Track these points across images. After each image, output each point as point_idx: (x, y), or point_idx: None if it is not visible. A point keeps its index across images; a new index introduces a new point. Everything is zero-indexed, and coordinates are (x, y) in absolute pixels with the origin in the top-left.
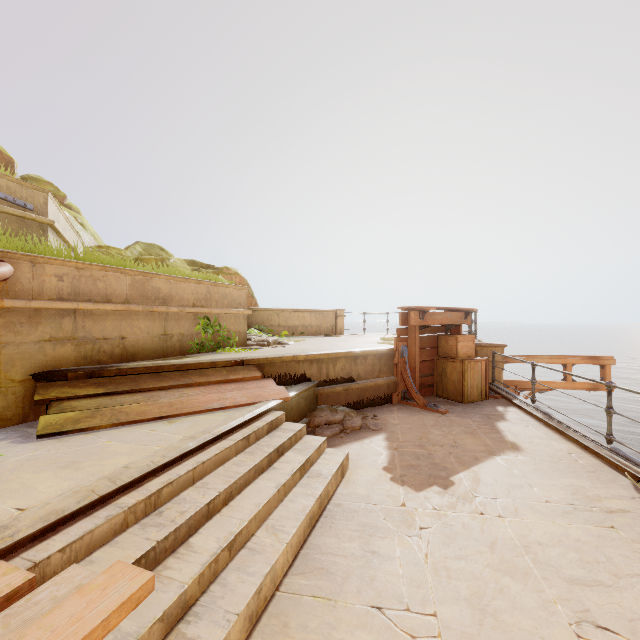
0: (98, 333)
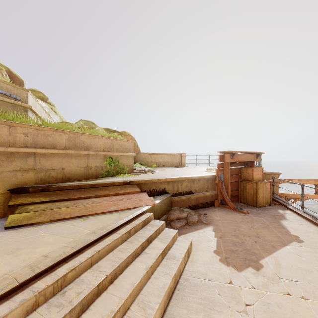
0: (48, 166)
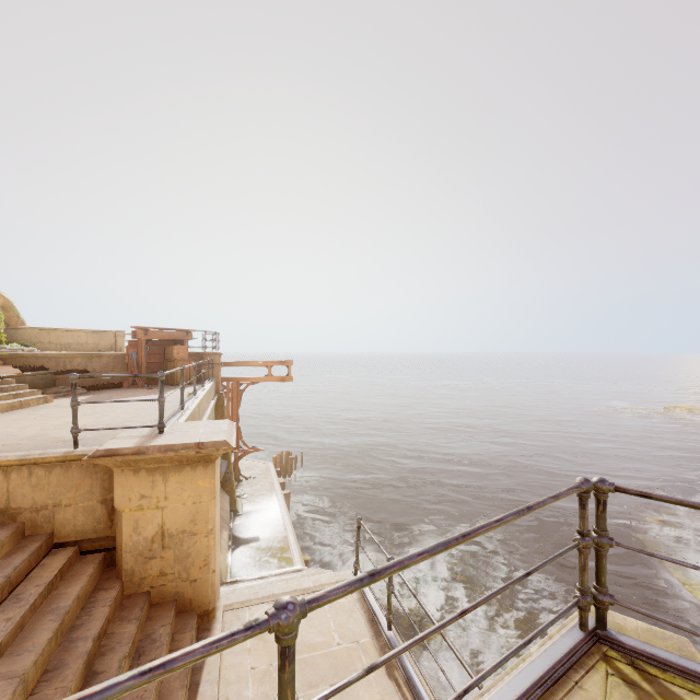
0: None
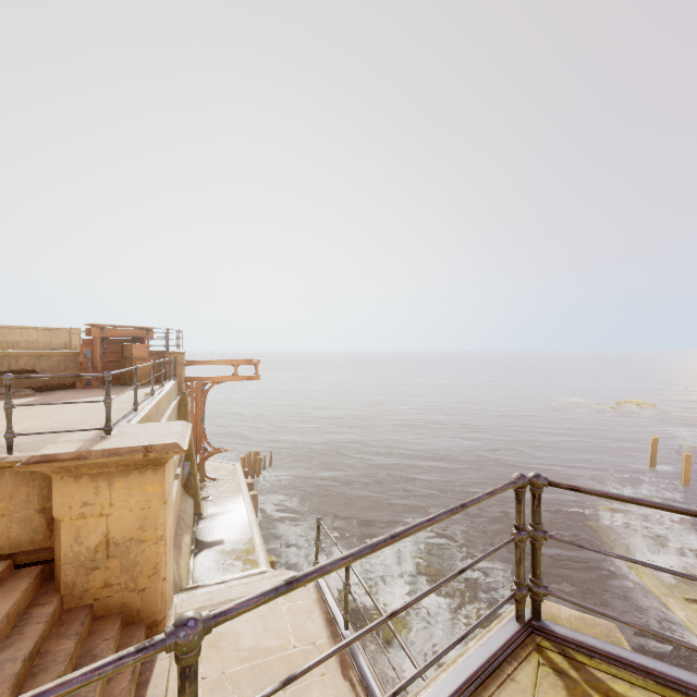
0: None
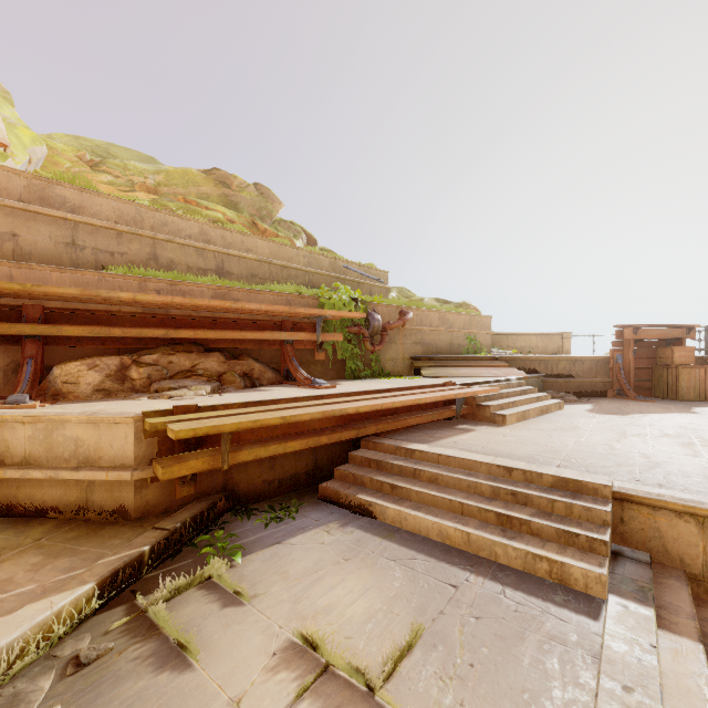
0: (428, 341)
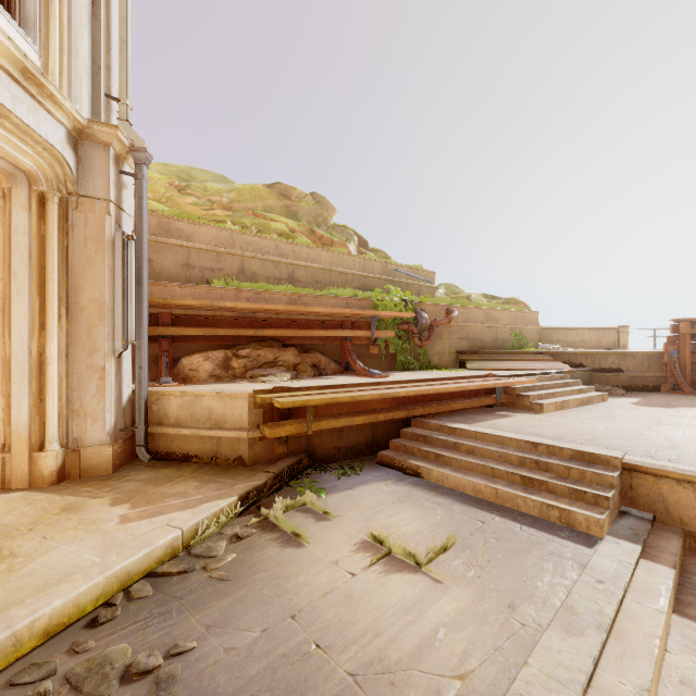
0: (473, 336)
